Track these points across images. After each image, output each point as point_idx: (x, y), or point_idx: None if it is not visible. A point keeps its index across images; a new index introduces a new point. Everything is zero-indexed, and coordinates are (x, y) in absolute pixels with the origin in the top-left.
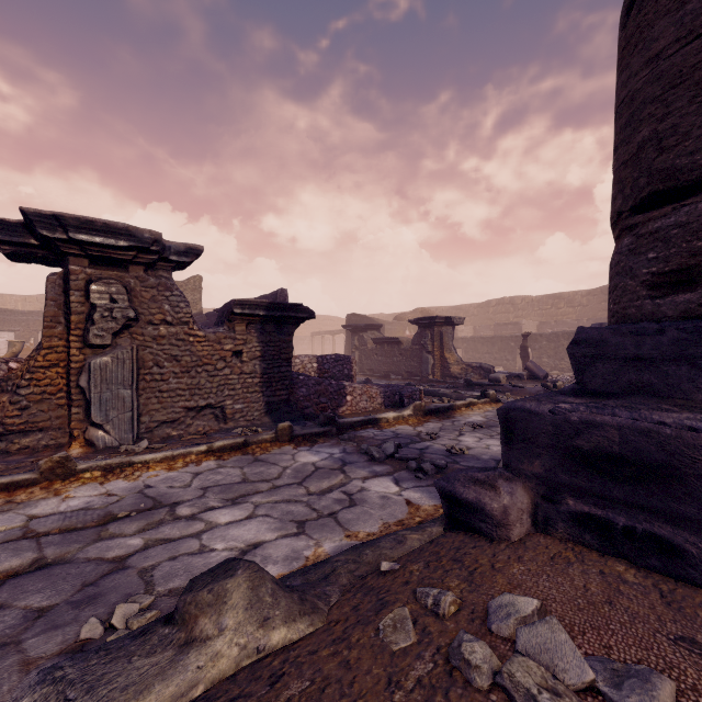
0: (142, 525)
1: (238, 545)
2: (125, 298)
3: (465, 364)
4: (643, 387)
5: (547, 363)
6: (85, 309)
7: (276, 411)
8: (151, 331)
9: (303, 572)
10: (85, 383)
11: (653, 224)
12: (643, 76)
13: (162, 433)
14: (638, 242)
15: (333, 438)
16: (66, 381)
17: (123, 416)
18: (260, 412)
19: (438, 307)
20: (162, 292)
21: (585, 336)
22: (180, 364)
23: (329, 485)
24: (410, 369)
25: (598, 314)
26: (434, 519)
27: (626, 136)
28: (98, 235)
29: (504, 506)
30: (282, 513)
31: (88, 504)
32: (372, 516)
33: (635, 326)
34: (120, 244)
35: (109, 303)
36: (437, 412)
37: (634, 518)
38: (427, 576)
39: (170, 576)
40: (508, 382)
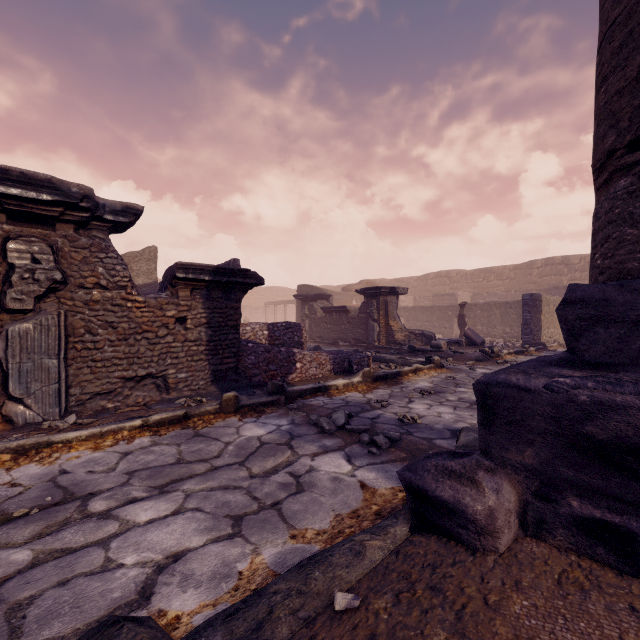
0: (39, 529)
1: (154, 557)
2: (50, 259)
3: (408, 331)
4: None
5: (481, 330)
6: (1, 270)
7: (224, 380)
8: (83, 296)
9: (227, 615)
10: (1, 352)
11: None
12: None
13: (96, 406)
14: None
15: (282, 407)
16: None
17: (48, 388)
18: (206, 381)
19: (381, 280)
20: (96, 253)
21: (579, 294)
22: (116, 331)
23: (275, 464)
24: (357, 336)
25: (524, 286)
26: (396, 513)
27: (622, 60)
28: (14, 186)
29: (489, 507)
30: (216, 506)
31: None
32: (322, 505)
33: None
34: (42, 197)
35: (30, 263)
36: (385, 379)
37: None
38: (399, 622)
39: (49, 616)
40: (448, 348)
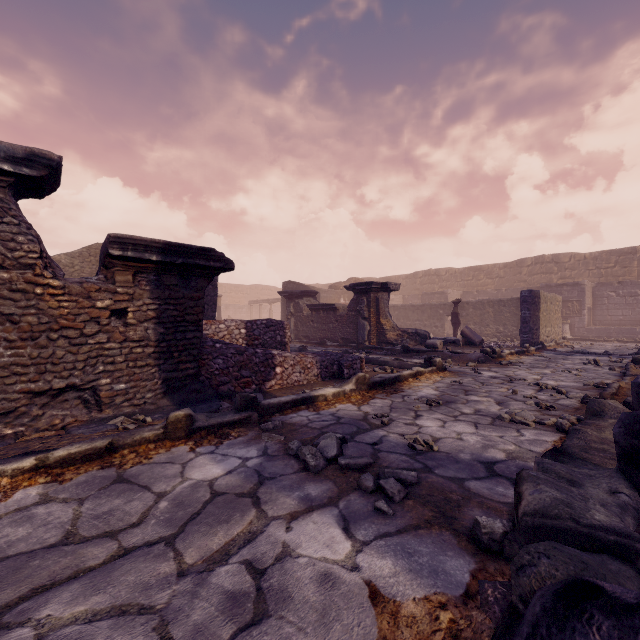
0: None
1: None
2: None
3: (401, 330)
4: None
5: (474, 329)
6: None
7: (181, 390)
8: None
9: None
10: None
11: None
12: None
13: None
14: None
15: (253, 428)
16: None
17: None
18: (155, 393)
19: (369, 278)
20: None
21: None
22: (19, 327)
23: (226, 540)
24: (346, 335)
25: (514, 285)
26: None
27: None
28: None
29: None
30: None
31: None
32: None
33: None
34: None
35: None
36: (382, 385)
37: None
38: None
39: None
40: (444, 348)
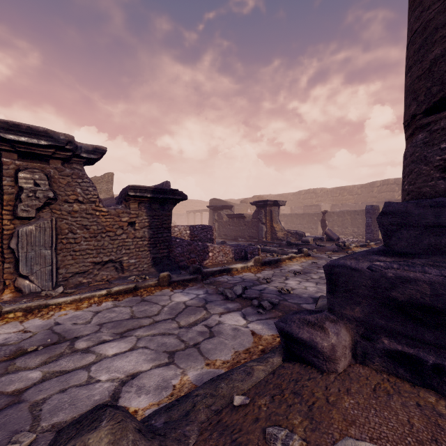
0: (44, 359)
1: (119, 376)
2: (46, 183)
3: (286, 231)
4: (440, 249)
5: (337, 230)
6: (14, 191)
7: (160, 264)
8: (67, 208)
9: (167, 408)
10: (14, 245)
11: (444, 121)
12: (435, 8)
13: (76, 281)
14: (432, 136)
15: (199, 282)
16: (0, 244)
17: (44, 269)
18: (148, 265)
19: (268, 195)
20: (75, 179)
21: (391, 208)
22: (89, 231)
23: (195, 319)
24: (251, 234)
25: (367, 199)
26: (274, 350)
27: (420, 56)
28: (23, 135)
29: (331, 344)
30: (157, 345)
31: (5, 340)
32: (226, 345)
33: (433, 200)
34: (41, 143)
35: (33, 186)
36: (269, 263)
37: (442, 357)
38: (273, 412)
39: (56, 410)
40: (314, 242)
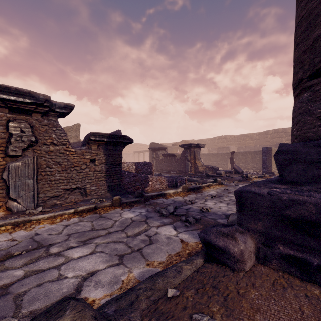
0: (26, 261)
1: (82, 274)
2: (29, 131)
3: (205, 166)
4: None
5: (242, 166)
6: (6, 136)
7: (113, 190)
8: (45, 149)
9: (117, 299)
10: (5, 176)
11: None
12: None
13: (51, 202)
14: (314, 95)
15: (142, 203)
16: None
17: (28, 194)
18: (105, 191)
19: (192, 140)
20: (51, 128)
21: (284, 148)
22: (61, 166)
23: (139, 231)
24: (180, 168)
25: (263, 143)
26: (197, 253)
27: (305, 36)
28: (12, 95)
29: (240, 250)
30: (111, 250)
31: None
32: (162, 250)
33: (316, 142)
34: (25, 101)
35: (19, 133)
36: (193, 189)
37: None
38: (197, 302)
39: (33, 300)
40: (225, 174)
